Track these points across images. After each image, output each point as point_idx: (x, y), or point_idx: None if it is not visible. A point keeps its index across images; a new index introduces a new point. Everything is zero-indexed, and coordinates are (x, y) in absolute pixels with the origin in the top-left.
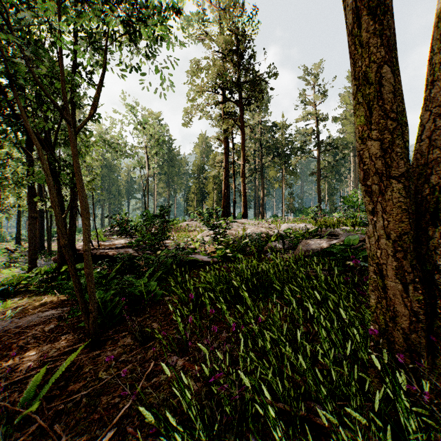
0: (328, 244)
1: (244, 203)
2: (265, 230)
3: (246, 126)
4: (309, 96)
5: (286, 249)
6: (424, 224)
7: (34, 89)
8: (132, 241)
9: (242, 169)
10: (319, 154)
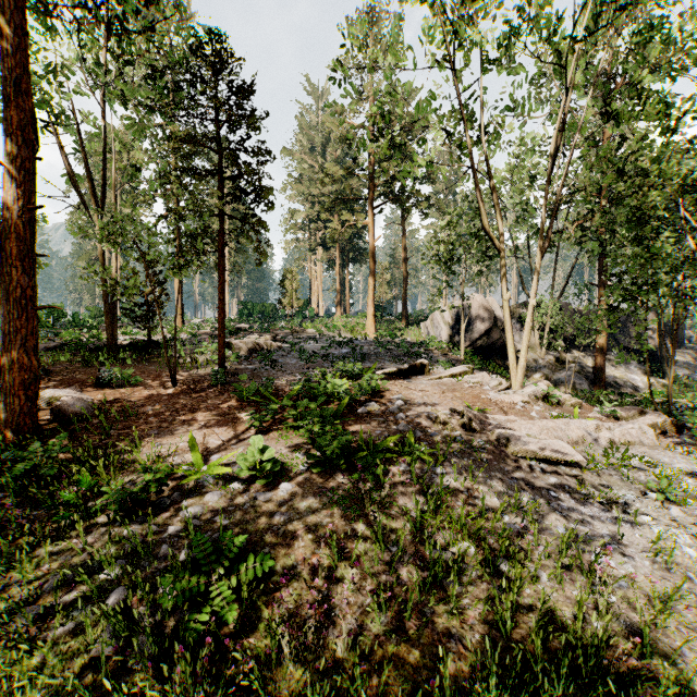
0: (50, 346)
1: None
2: None
3: None
4: None
5: None
6: (113, 332)
7: None
8: None
9: None
10: None
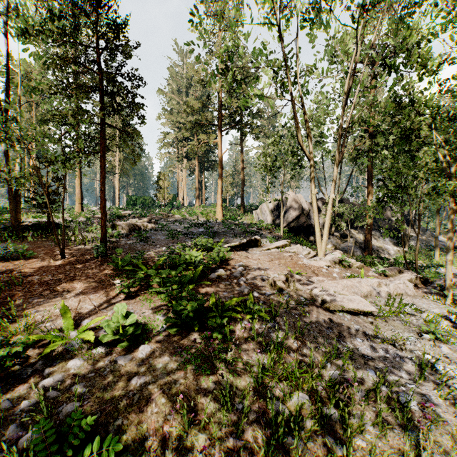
0: None
1: None
2: None
3: None
4: None
5: None
6: (17, 215)
7: None
8: None
9: None
10: None
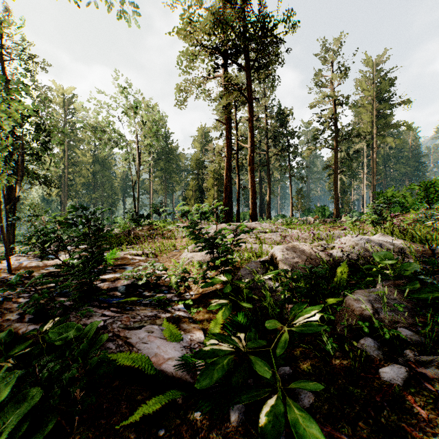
0: None
1: (252, 200)
2: (311, 249)
3: (255, 98)
4: (324, 77)
5: (438, 338)
6: None
7: (2, 67)
8: (75, 260)
9: (251, 155)
10: (336, 144)
